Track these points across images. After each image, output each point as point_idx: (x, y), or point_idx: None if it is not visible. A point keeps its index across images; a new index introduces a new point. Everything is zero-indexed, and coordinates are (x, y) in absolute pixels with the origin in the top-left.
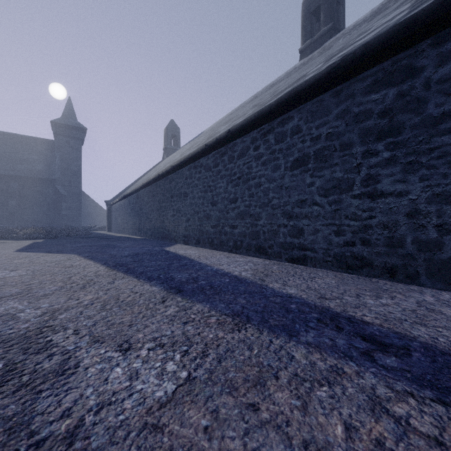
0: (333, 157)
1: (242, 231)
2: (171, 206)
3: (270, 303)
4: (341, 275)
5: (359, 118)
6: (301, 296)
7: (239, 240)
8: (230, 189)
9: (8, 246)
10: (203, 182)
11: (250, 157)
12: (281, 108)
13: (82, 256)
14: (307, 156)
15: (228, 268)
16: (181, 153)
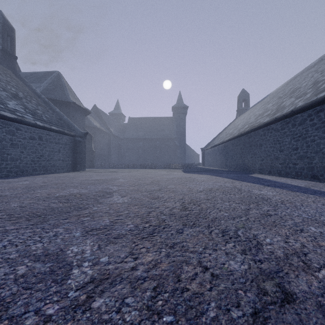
0: None
1: (301, 166)
2: (250, 152)
3: (308, 191)
4: None
5: None
6: None
7: (299, 171)
8: (292, 142)
9: (176, 171)
10: (273, 138)
11: (307, 125)
12: None
13: (214, 176)
14: None
15: (291, 183)
16: (254, 117)
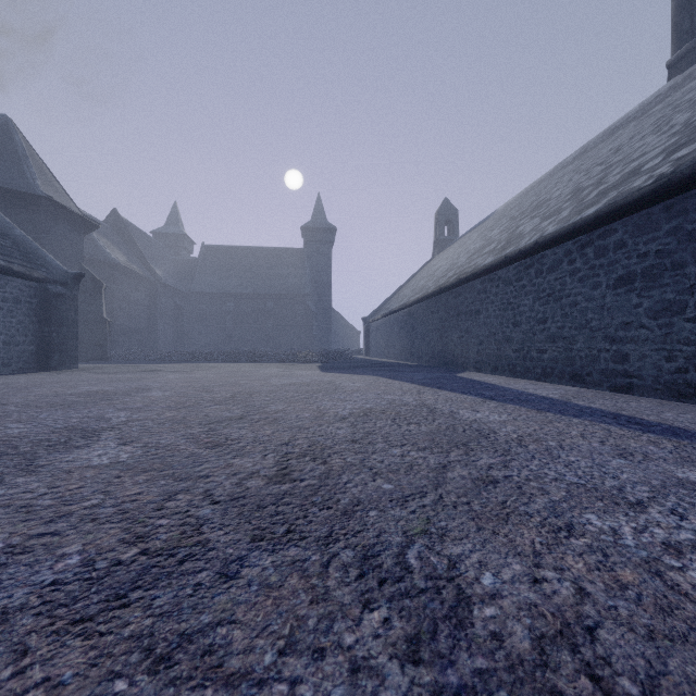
0: (663, 277)
1: (553, 356)
2: (457, 326)
3: (569, 408)
4: (667, 403)
5: (692, 236)
6: (600, 408)
7: (550, 367)
8: (537, 307)
9: (305, 368)
10: (501, 298)
11: (563, 272)
12: (600, 221)
13: (384, 378)
14: (633, 274)
15: (534, 392)
16: (466, 255)
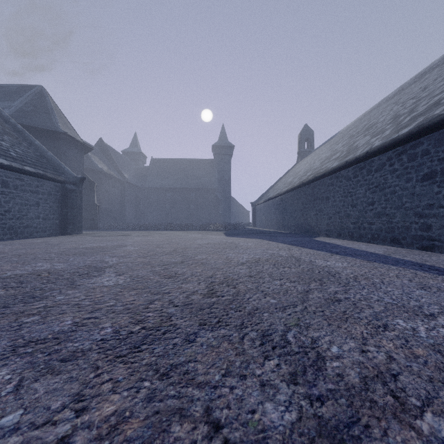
0: None
1: (379, 227)
2: (314, 207)
3: (389, 260)
4: None
5: None
6: (411, 260)
7: (376, 234)
8: (368, 195)
9: (216, 234)
10: (343, 189)
11: (386, 171)
12: (411, 137)
13: (266, 240)
14: (435, 172)
15: (366, 249)
16: (320, 161)
